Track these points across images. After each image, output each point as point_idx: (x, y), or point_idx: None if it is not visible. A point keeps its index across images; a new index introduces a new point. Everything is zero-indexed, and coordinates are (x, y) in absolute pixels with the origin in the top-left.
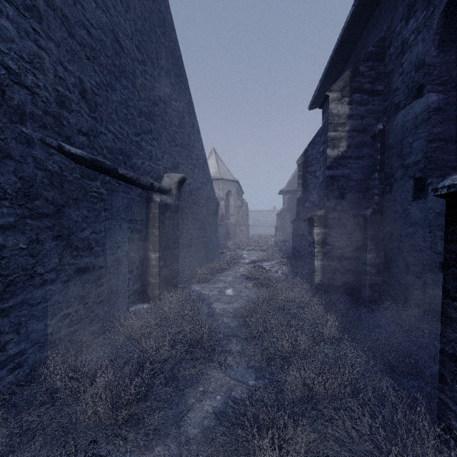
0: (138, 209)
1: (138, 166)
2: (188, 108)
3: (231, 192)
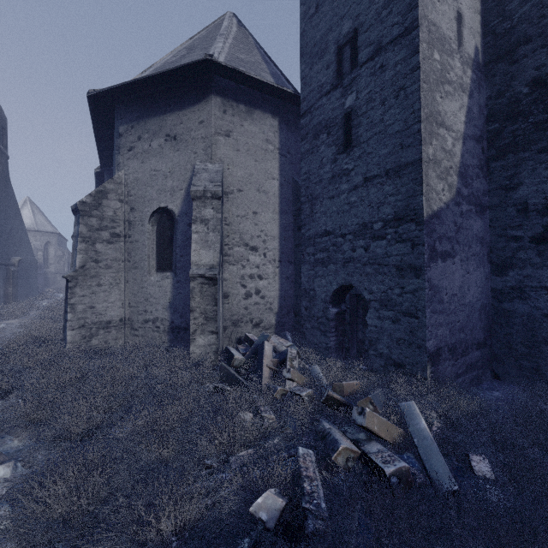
0: (5, 273)
1: (5, 258)
2: (21, 223)
3: (51, 243)
